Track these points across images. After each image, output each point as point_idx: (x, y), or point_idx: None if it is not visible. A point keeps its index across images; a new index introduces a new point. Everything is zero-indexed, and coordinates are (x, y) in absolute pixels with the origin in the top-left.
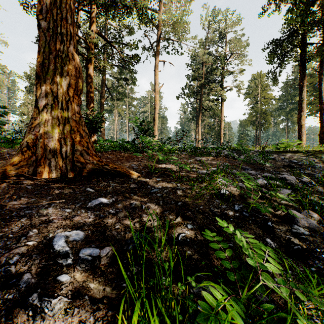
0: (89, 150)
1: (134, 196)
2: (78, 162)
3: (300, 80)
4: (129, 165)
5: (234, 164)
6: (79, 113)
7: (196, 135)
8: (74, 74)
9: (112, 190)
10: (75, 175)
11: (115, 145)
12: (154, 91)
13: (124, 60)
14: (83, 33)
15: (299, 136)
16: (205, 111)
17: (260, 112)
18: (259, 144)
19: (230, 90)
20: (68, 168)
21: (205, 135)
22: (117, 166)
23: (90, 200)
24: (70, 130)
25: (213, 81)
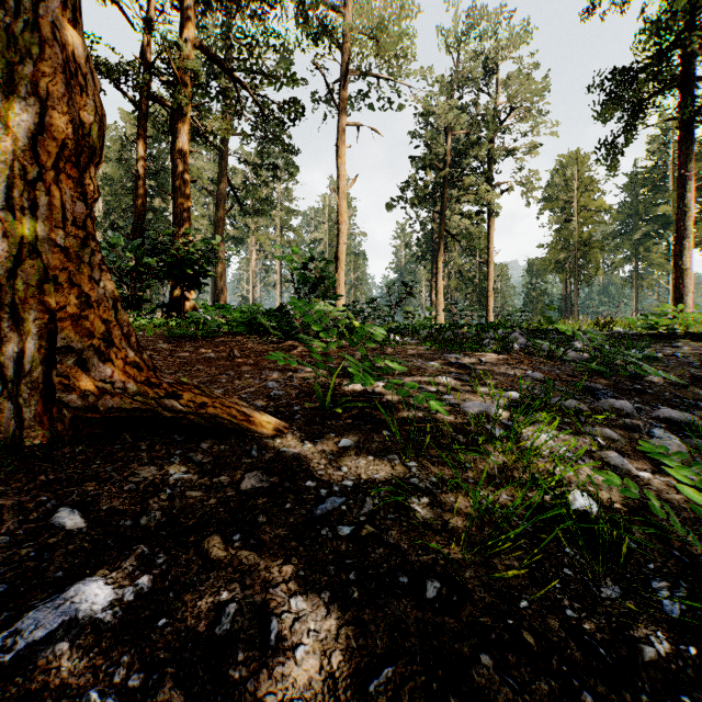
0: (114, 346)
1: (243, 548)
2: (68, 391)
3: (680, 163)
4: (256, 387)
5: (558, 377)
6: (84, 225)
7: (432, 293)
8: (60, 93)
9: (161, 516)
10: (50, 439)
11: (235, 319)
12: (337, 194)
13: (266, 116)
14: (164, 45)
15: (679, 295)
16: (453, 240)
17: (578, 240)
18: (574, 312)
19: (508, 191)
20: (25, 414)
21: (452, 293)
22: (209, 400)
23: (30, 596)
24: (40, 282)
25: (472, 171)
